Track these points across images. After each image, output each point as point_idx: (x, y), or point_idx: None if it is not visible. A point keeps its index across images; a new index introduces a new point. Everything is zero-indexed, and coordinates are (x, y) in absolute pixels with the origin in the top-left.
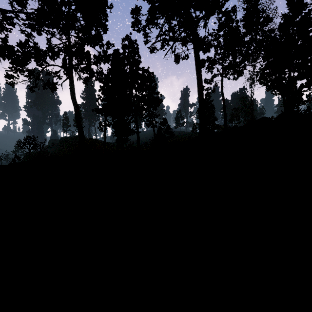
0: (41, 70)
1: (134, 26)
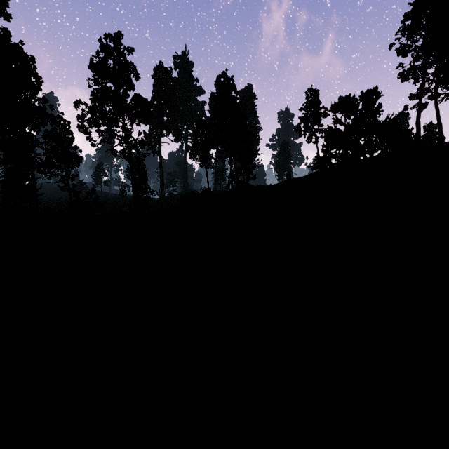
0: None
1: (80, 128)
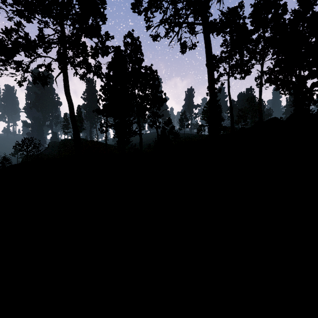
0: (30, 61)
1: (135, 8)
